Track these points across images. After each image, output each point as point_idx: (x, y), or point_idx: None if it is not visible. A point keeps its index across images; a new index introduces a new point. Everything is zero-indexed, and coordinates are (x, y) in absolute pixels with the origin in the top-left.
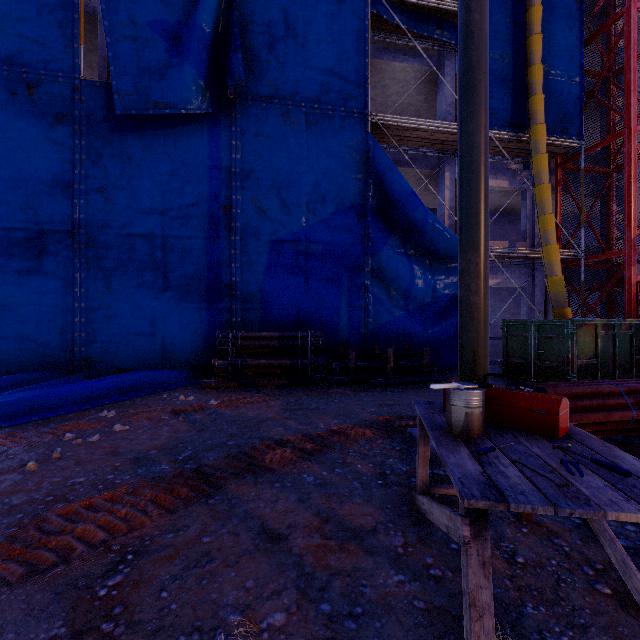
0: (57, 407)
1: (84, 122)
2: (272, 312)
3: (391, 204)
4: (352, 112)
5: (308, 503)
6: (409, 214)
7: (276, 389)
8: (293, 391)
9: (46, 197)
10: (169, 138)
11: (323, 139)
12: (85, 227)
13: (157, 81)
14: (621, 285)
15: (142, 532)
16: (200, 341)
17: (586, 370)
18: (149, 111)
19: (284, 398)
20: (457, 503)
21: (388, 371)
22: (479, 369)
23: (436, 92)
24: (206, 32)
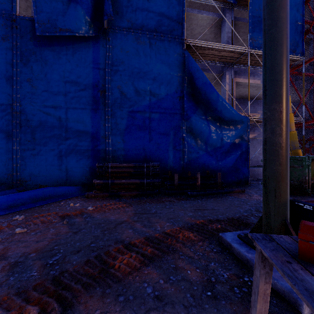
0: None
1: (19, 40)
2: (129, 152)
3: (197, 90)
4: (175, 38)
5: None
6: (208, 96)
7: (131, 198)
8: (141, 199)
9: None
10: (69, 51)
11: (159, 53)
12: (19, 102)
13: (61, 16)
14: None
15: None
16: (87, 169)
17: None
18: (56, 33)
19: (135, 205)
20: None
21: (197, 186)
22: (283, 194)
23: (220, 32)
24: None
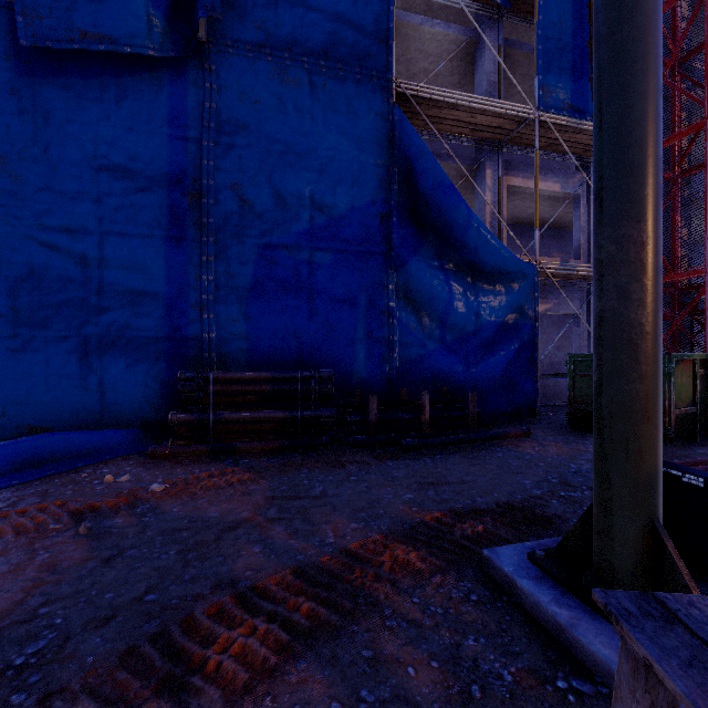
0: None
1: None
2: (262, 344)
3: (423, 201)
4: (372, 75)
5: None
6: (447, 214)
7: (264, 456)
8: (288, 460)
9: None
10: (109, 91)
11: (333, 109)
12: None
13: (87, 2)
14: (699, 312)
15: None
16: (156, 385)
17: (683, 422)
18: (74, 44)
19: (273, 474)
20: None
21: (422, 425)
22: (648, 456)
23: (472, 73)
24: None
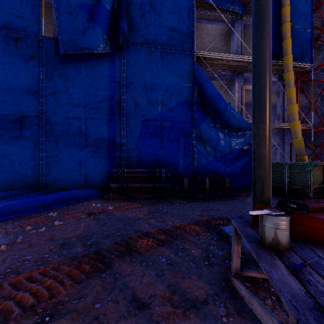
0: (26, 210)
1: (44, 58)
2: (143, 158)
3: (207, 100)
4: (185, 50)
5: (162, 278)
6: (216, 105)
7: (144, 200)
8: (154, 201)
9: (25, 98)
10: (88, 66)
11: (170, 65)
12: (45, 113)
13: (82, 36)
14: None
15: (58, 299)
16: (104, 174)
17: (318, 191)
18: (77, 51)
19: (149, 205)
20: (257, 280)
21: (205, 190)
22: (266, 193)
23: (230, 40)
24: (107, 9)
